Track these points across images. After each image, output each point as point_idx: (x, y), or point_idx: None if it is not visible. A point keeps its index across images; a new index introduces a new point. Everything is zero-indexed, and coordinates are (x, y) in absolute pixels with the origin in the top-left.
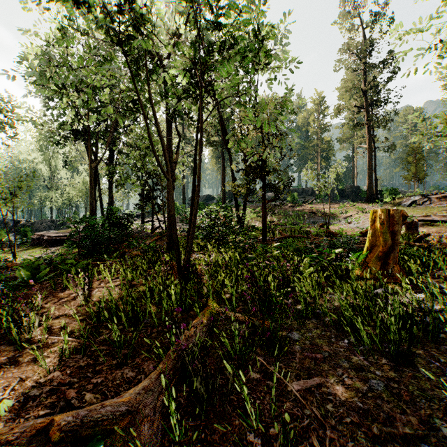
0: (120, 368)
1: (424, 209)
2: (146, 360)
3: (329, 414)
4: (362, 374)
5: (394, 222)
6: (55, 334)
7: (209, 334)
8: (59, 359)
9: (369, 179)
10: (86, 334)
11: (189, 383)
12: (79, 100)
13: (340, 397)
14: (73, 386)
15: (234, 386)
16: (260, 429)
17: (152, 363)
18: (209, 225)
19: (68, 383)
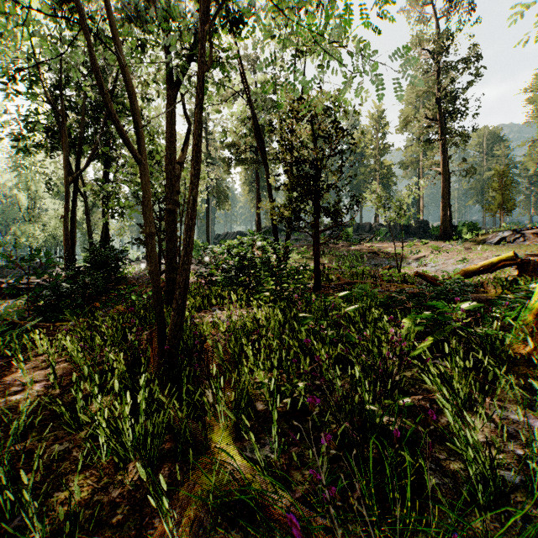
0: None
1: (518, 248)
2: None
3: None
4: None
5: None
6: None
7: None
8: None
9: (444, 210)
10: None
11: None
12: None
13: None
14: None
15: None
16: None
17: None
18: (235, 266)
19: None
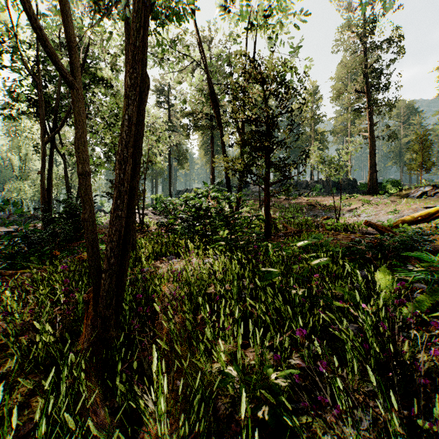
0: None
1: (438, 201)
2: None
3: None
4: None
5: None
6: None
7: None
8: None
9: (371, 169)
10: None
11: None
12: None
13: None
14: None
15: None
16: None
17: None
18: (192, 216)
19: None
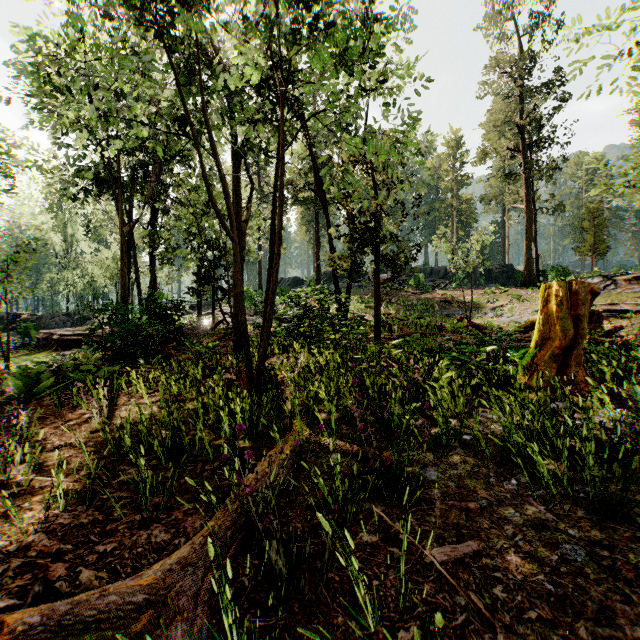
0: (146, 527)
1: (607, 296)
2: (190, 513)
3: (498, 604)
4: (546, 534)
5: (579, 302)
6: (48, 474)
7: (295, 472)
8: (45, 512)
9: (528, 253)
10: (94, 473)
11: (259, 552)
12: (92, 109)
13: (514, 574)
14: (64, 558)
15: (334, 556)
16: (380, 632)
17: (200, 519)
18: (296, 317)
19: (56, 553)
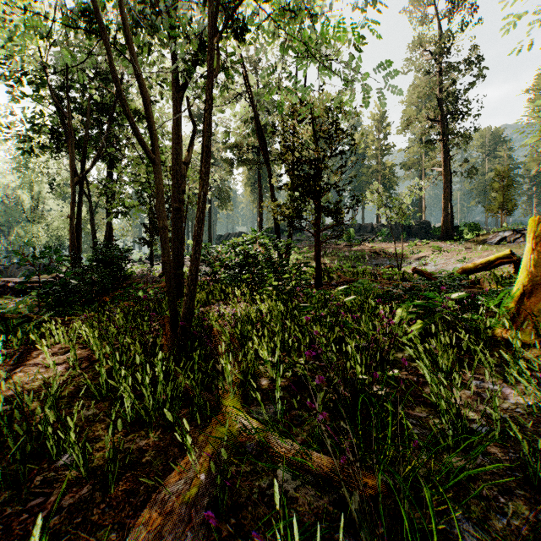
0: None
1: (518, 248)
2: None
3: None
4: None
5: None
6: None
7: None
8: None
9: (445, 211)
10: None
11: None
12: None
13: None
14: None
15: None
16: None
17: None
18: (238, 263)
19: None
